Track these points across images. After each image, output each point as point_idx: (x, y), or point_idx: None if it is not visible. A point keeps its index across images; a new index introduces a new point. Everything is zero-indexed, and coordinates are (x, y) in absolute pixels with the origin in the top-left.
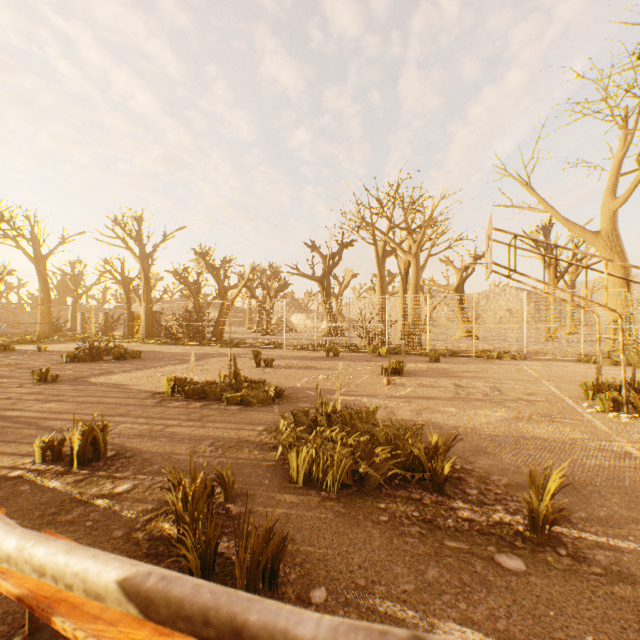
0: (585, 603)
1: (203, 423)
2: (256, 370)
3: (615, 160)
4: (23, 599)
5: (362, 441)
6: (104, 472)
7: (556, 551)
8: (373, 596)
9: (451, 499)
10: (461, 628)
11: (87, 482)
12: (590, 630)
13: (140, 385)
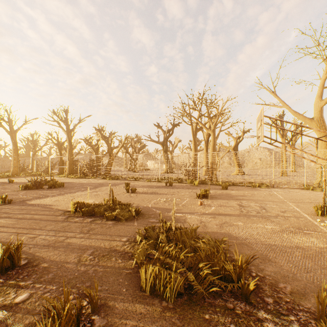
0: None
1: (89, 235)
2: (126, 195)
3: (322, 79)
4: None
5: (189, 256)
6: (13, 281)
7: None
8: None
9: (256, 309)
10: None
11: None
12: None
13: (58, 205)
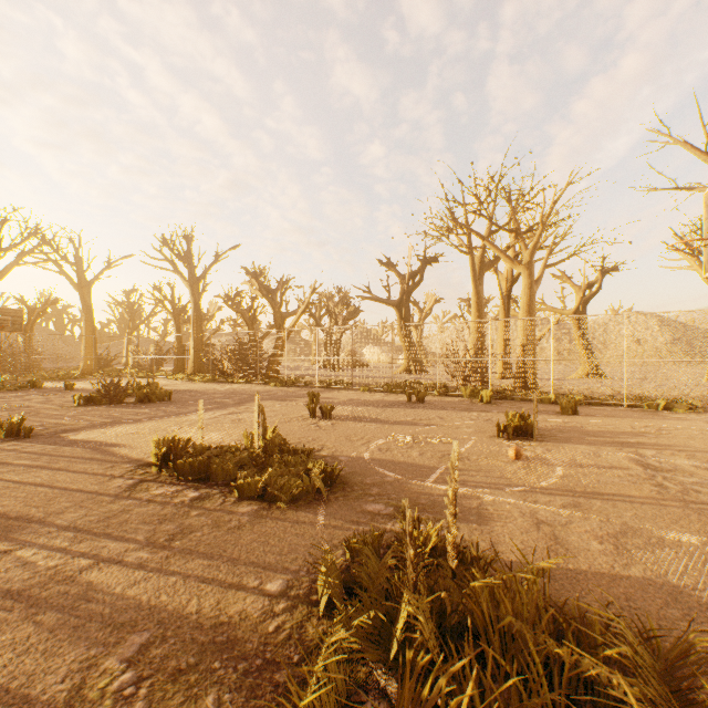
0: None
1: (167, 556)
2: (308, 423)
3: None
4: None
5: None
6: None
7: None
8: None
9: None
10: None
11: None
12: None
13: (133, 447)
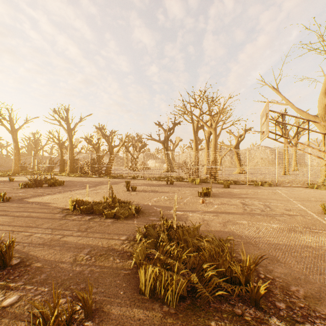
0: None
1: (87, 233)
2: (126, 193)
3: None
4: None
5: (192, 256)
6: (3, 282)
7: None
8: None
9: (267, 315)
10: None
11: None
12: None
13: (57, 203)
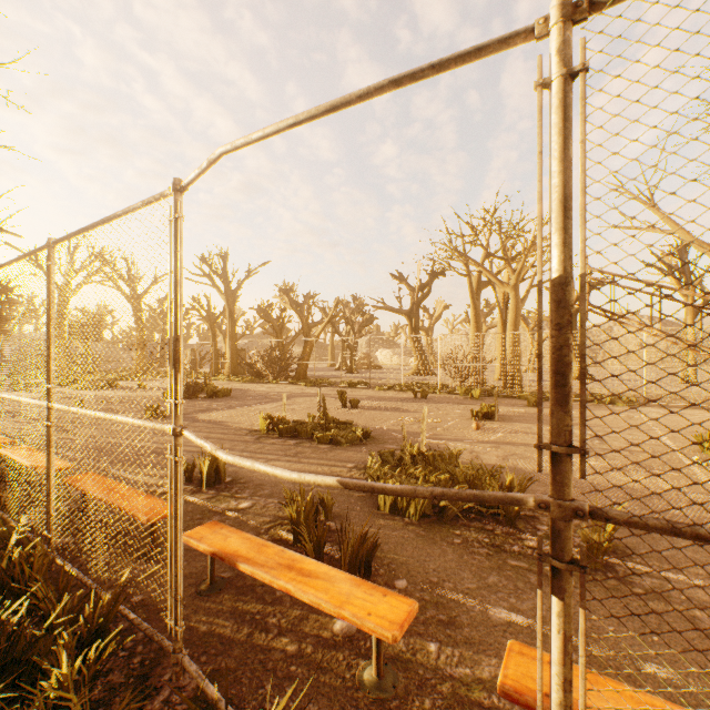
0: (617, 609)
1: (299, 459)
2: (342, 411)
3: None
4: (216, 553)
5: (443, 479)
6: (227, 493)
7: (606, 575)
8: (442, 588)
9: (521, 532)
10: (508, 612)
11: (216, 499)
12: (613, 624)
13: (237, 423)
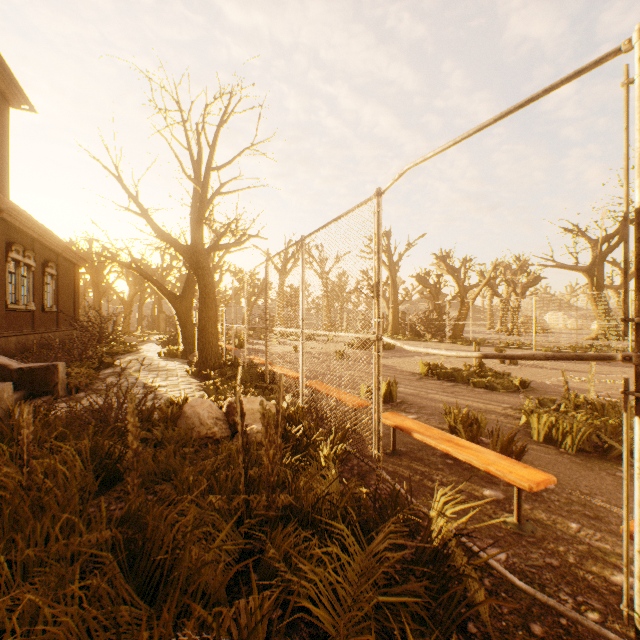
0: None
1: (455, 395)
2: (499, 366)
3: None
4: (397, 426)
5: (609, 424)
6: (398, 408)
7: None
8: (592, 498)
9: None
10: None
11: (391, 410)
12: None
13: (401, 367)
